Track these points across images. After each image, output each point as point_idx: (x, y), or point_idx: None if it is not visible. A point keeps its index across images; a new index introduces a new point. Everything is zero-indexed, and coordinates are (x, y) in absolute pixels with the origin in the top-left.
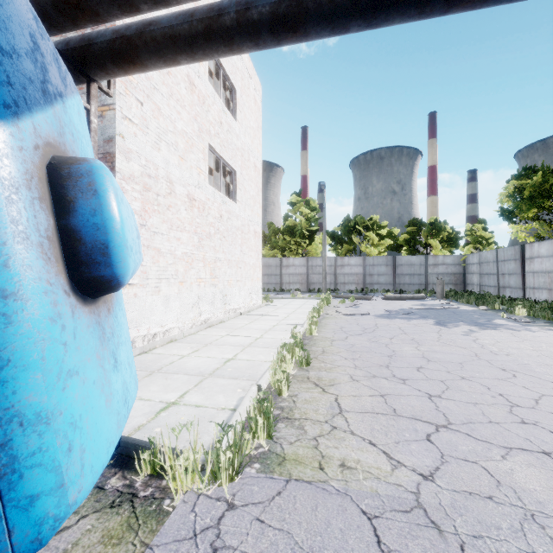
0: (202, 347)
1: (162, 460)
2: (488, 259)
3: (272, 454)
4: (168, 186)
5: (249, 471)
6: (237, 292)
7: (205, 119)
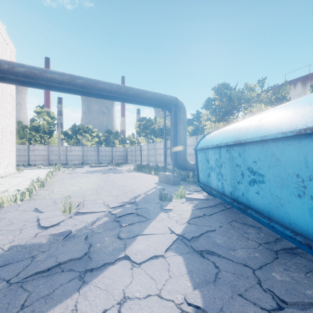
0: None
1: None
2: (133, 150)
3: (31, 199)
4: None
5: (24, 201)
6: None
7: None
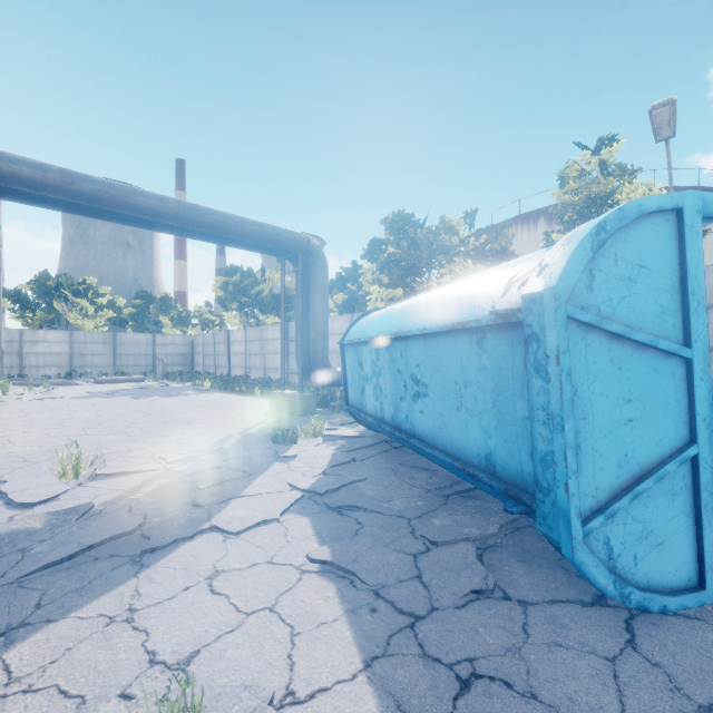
0: None
1: None
2: (209, 341)
3: None
4: None
5: None
6: None
7: None
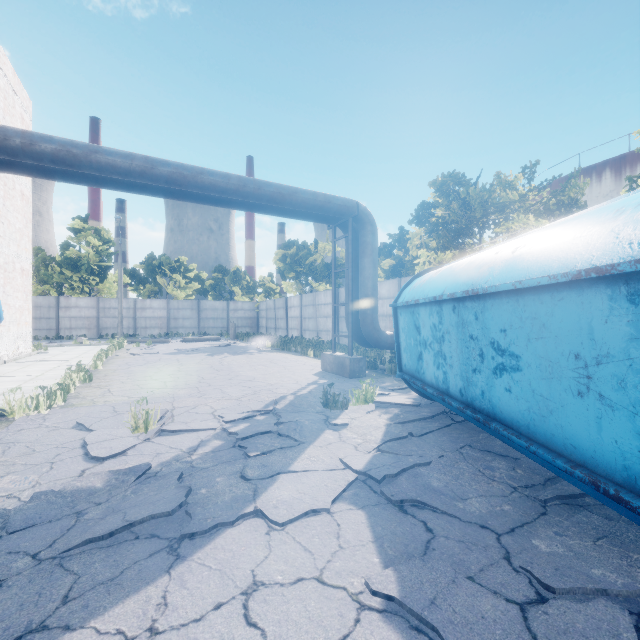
0: None
1: (4, 406)
2: (271, 307)
3: (67, 405)
4: None
5: (55, 409)
6: None
7: None
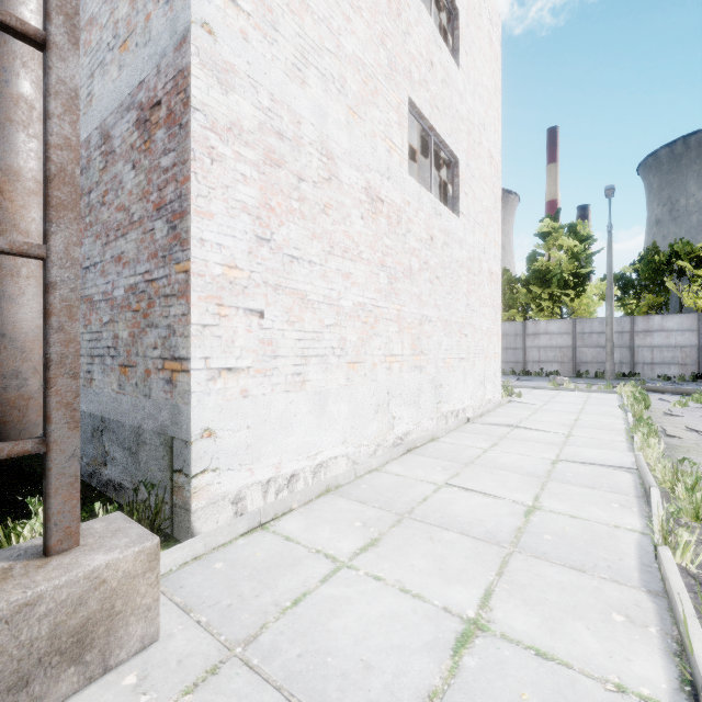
0: (389, 529)
1: None
2: None
3: None
4: (325, 163)
5: None
6: (459, 380)
7: (401, 48)
